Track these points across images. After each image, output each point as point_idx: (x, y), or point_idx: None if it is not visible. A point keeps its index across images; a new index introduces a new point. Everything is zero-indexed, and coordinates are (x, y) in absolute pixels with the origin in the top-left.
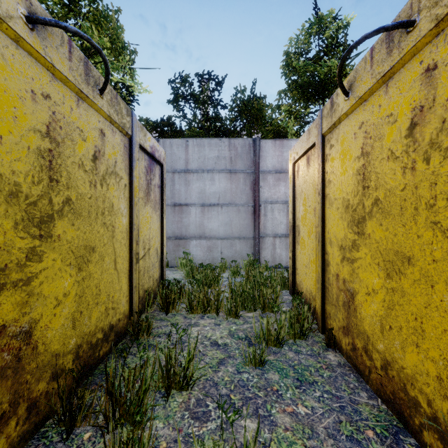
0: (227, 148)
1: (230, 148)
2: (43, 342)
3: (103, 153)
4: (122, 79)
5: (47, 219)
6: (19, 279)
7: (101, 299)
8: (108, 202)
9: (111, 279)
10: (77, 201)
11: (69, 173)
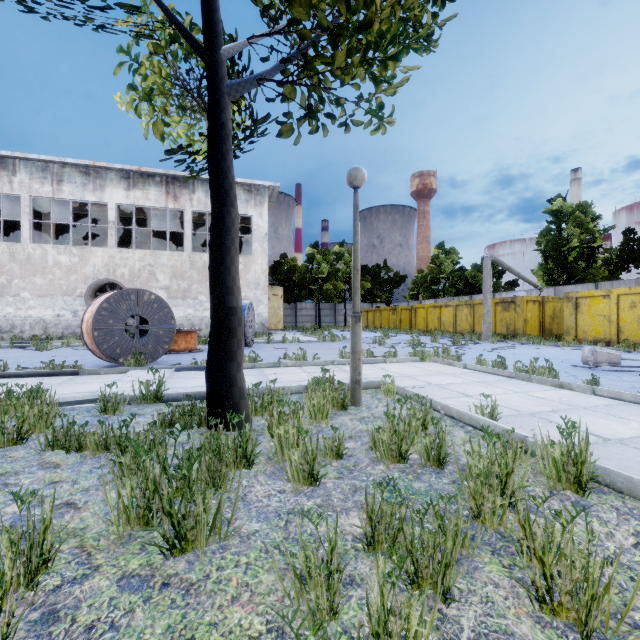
0: (634, 284)
1: (636, 283)
2: (553, 332)
3: (562, 308)
4: (588, 243)
5: (553, 319)
6: (551, 324)
7: (561, 331)
8: (562, 316)
9: (563, 328)
10: (557, 316)
11: (556, 313)
